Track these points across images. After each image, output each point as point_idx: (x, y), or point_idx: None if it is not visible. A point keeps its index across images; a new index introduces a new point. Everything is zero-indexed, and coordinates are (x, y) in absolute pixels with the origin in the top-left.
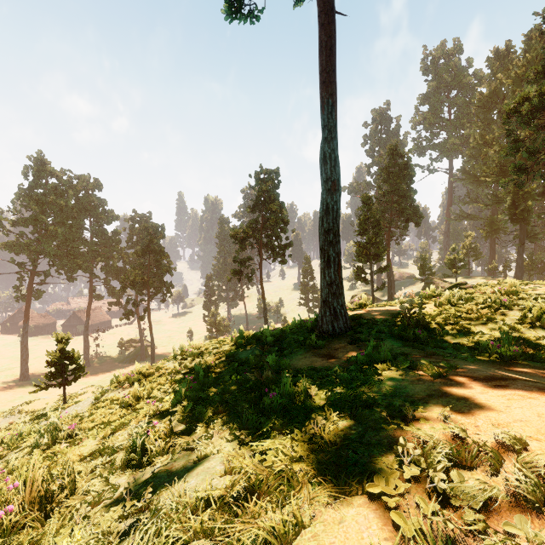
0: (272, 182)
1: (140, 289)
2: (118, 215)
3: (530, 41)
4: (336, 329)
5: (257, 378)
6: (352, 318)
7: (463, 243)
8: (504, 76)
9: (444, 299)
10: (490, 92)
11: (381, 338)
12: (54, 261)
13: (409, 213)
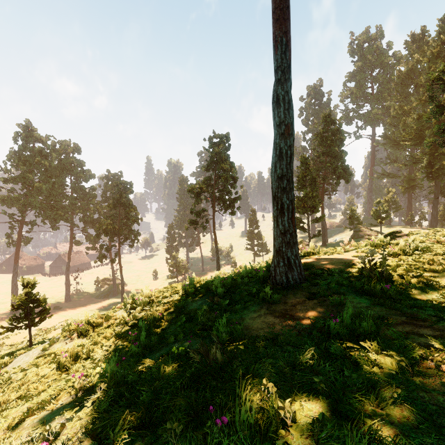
0: (224, 145)
1: (112, 236)
2: (94, 174)
3: (444, 24)
4: (291, 280)
5: (202, 357)
6: (304, 267)
7: (385, 198)
8: (420, 56)
9: (397, 248)
10: (407, 70)
11: (344, 293)
12: (39, 212)
13: (340, 171)
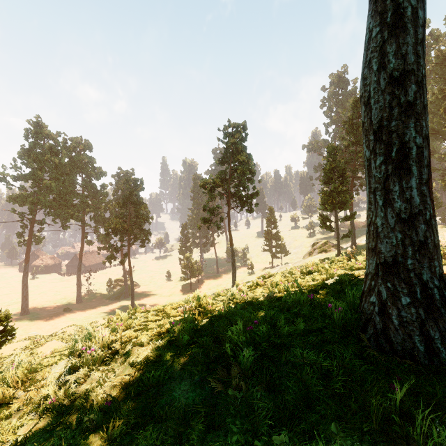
0: (240, 135)
1: (122, 235)
2: (106, 172)
3: None
4: (440, 348)
5: None
6: None
7: None
8: None
9: None
10: None
11: None
12: (49, 211)
13: None
